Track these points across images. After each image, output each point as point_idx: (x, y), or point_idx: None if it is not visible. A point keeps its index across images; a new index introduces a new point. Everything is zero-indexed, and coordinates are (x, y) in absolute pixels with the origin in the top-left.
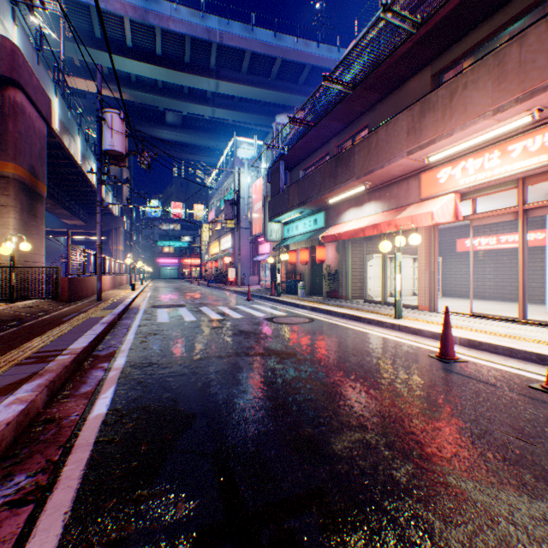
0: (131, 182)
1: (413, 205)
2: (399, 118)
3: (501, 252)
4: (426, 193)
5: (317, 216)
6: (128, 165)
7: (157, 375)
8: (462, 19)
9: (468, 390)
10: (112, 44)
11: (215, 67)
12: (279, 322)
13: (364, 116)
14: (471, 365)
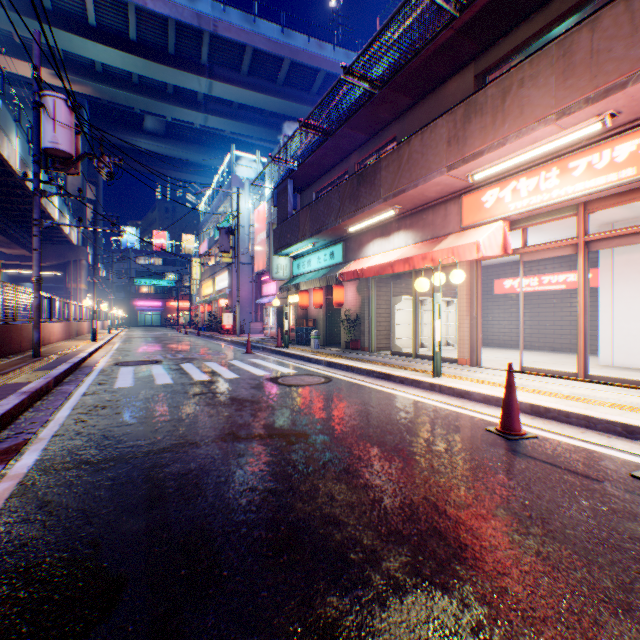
0: (98, 203)
1: (453, 234)
2: (438, 124)
3: (543, 294)
4: (469, 221)
5: (334, 248)
6: (94, 181)
7: (82, 486)
8: (514, 4)
9: (559, 489)
10: (68, 18)
11: (207, 62)
12: (286, 383)
13: (392, 126)
14: (544, 442)
